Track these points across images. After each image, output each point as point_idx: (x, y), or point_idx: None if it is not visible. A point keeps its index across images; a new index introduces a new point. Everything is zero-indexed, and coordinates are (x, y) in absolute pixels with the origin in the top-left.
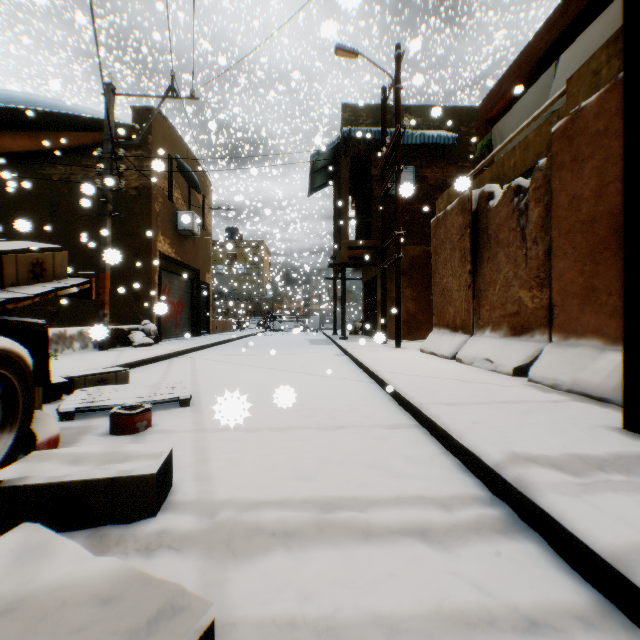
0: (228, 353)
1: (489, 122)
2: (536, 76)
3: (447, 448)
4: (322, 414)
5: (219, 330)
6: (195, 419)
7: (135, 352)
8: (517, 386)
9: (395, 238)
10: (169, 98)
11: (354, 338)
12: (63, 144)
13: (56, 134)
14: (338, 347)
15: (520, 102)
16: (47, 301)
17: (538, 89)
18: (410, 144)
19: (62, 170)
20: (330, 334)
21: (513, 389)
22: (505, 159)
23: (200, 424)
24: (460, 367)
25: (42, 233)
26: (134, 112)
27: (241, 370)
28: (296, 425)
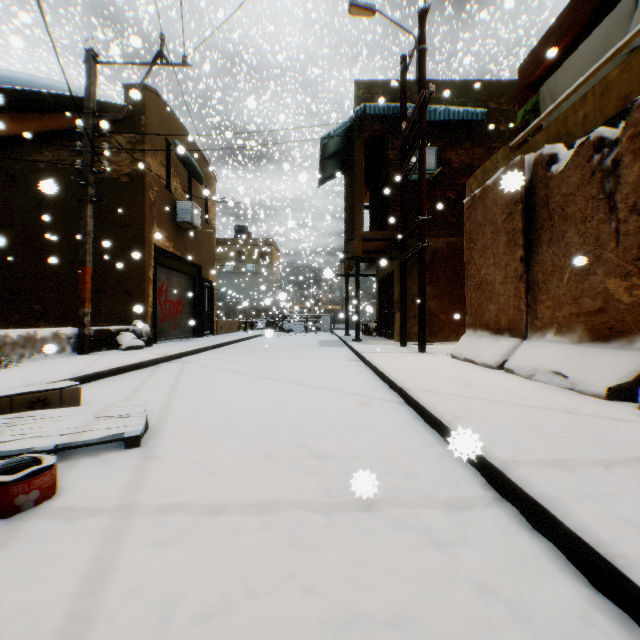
0: (227, 357)
1: (531, 86)
2: (597, 19)
3: (597, 585)
4: (335, 469)
5: (224, 331)
6: (133, 477)
7: (117, 357)
8: (633, 421)
9: (419, 224)
10: (158, 65)
11: (368, 340)
12: (49, 127)
13: (41, 116)
14: (351, 350)
15: (581, 48)
16: (33, 299)
17: (609, 26)
18: (432, 123)
19: (49, 156)
20: (342, 335)
21: (632, 427)
22: (569, 113)
23: (135, 491)
24: (516, 382)
25: (28, 225)
26: (126, 91)
27: (234, 381)
28: (292, 498)
